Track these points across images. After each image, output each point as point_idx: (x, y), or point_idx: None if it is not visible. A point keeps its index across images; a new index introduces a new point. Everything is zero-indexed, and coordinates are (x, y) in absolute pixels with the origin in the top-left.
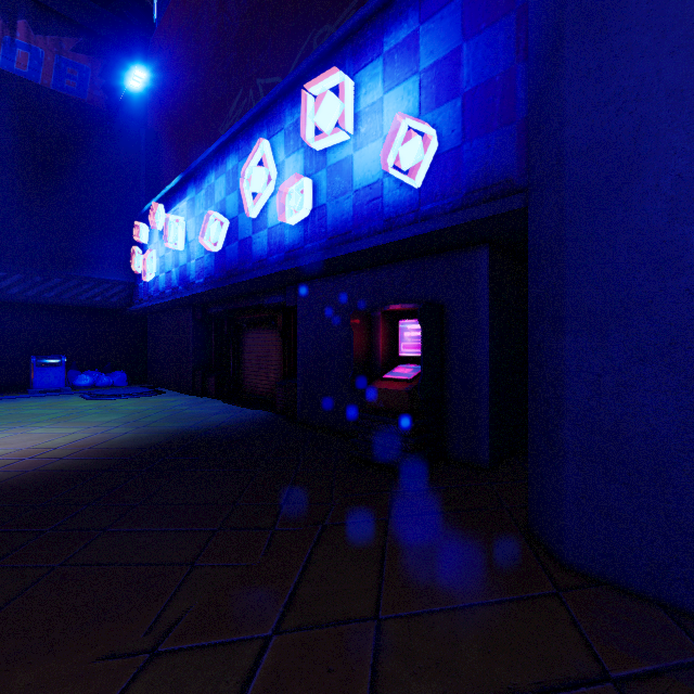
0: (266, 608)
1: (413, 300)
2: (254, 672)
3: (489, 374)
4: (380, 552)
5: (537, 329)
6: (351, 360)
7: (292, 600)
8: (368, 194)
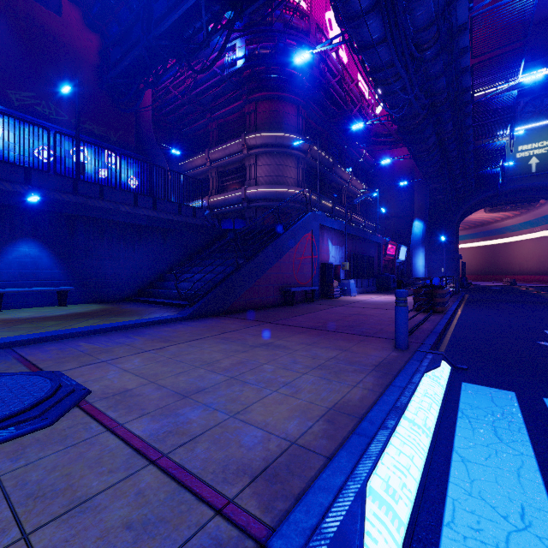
0: None
1: None
2: None
3: None
4: None
5: None
6: None
7: None
8: (123, 183)
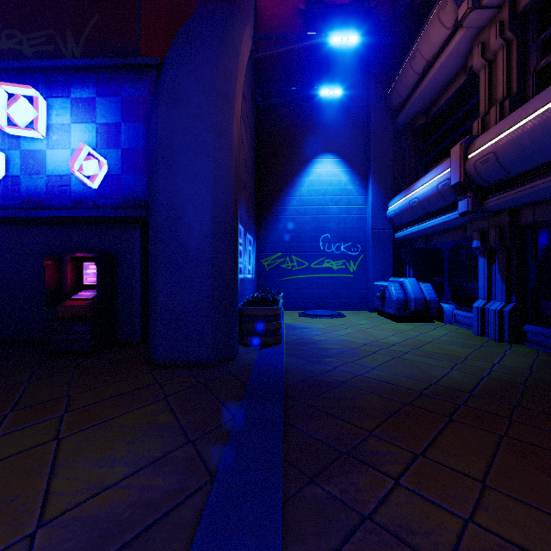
0: (1, 409)
1: (94, 250)
2: (4, 421)
3: (140, 293)
4: (69, 381)
5: (151, 272)
6: (45, 288)
7: (17, 404)
8: (59, 181)
